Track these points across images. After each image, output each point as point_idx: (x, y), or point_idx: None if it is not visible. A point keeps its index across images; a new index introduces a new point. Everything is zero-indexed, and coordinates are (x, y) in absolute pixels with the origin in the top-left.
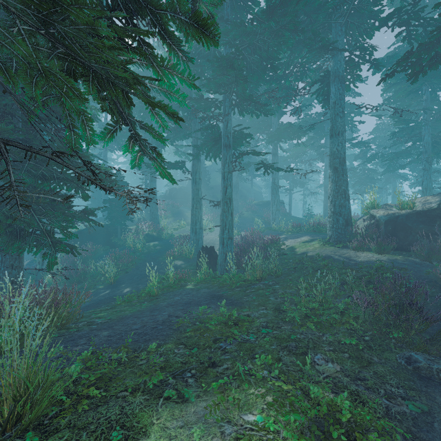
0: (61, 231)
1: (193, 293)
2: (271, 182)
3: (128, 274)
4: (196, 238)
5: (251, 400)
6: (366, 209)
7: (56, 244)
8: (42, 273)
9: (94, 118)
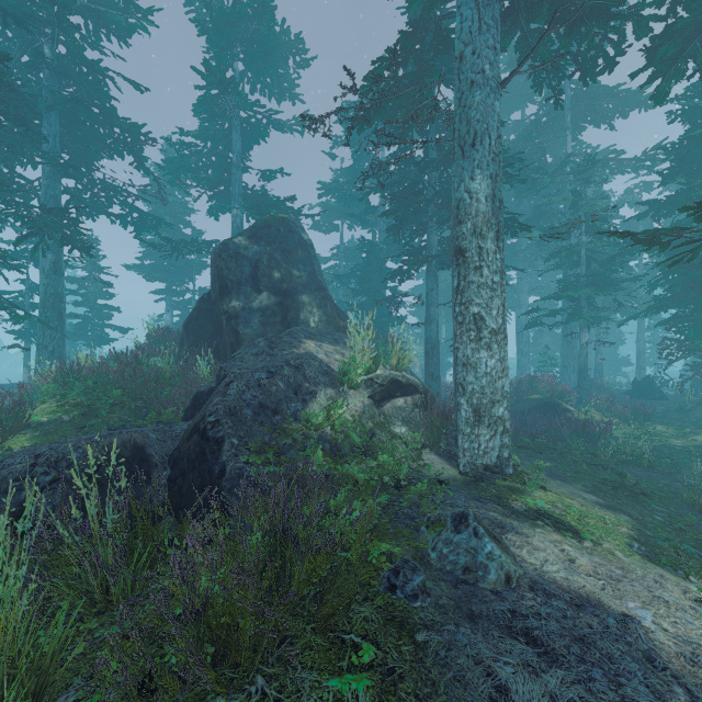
0: None
1: None
2: None
3: None
4: None
5: (680, 443)
6: (345, 370)
7: None
8: None
9: None
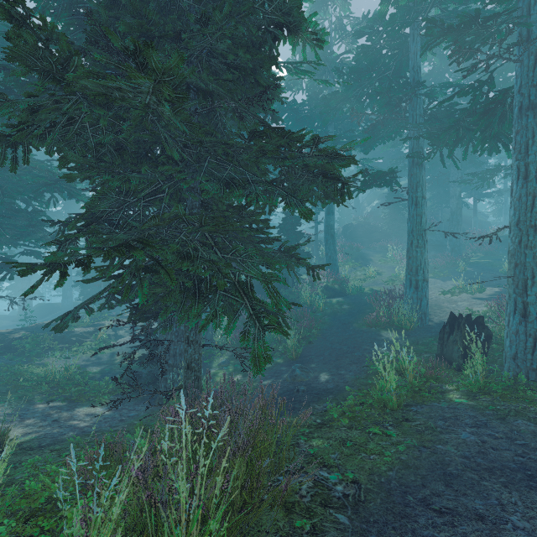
0: (264, 284)
1: (502, 430)
2: (507, 204)
3: (313, 345)
4: (416, 297)
5: None
6: None
7: (262, 314)
8: (211, 332)
9: (273, 120)
